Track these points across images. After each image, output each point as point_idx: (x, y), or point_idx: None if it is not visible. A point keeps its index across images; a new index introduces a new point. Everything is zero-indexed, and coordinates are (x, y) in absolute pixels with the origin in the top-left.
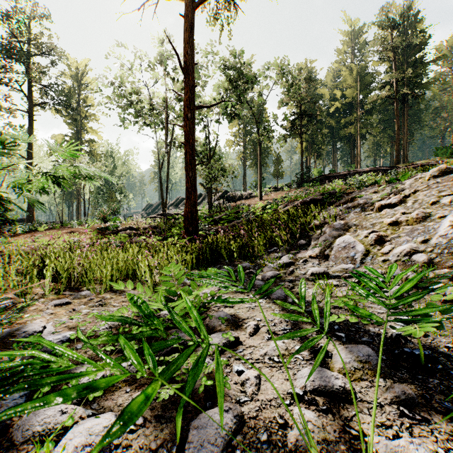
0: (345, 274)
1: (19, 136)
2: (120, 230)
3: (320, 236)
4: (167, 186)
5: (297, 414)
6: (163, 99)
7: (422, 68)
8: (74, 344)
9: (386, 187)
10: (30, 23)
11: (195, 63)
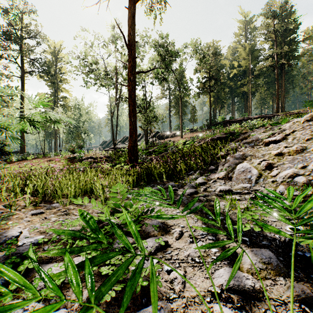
0: (245, 191)
1: (2, 89)
2: (84, 159)
3: (225, 163)
4: (116, 128)
5: (217, 311)
6: (113, 68)
7: (295, 45)
8: (42, 246)
9: (272, 129)
10: (22, 16)
11: (136, 41)
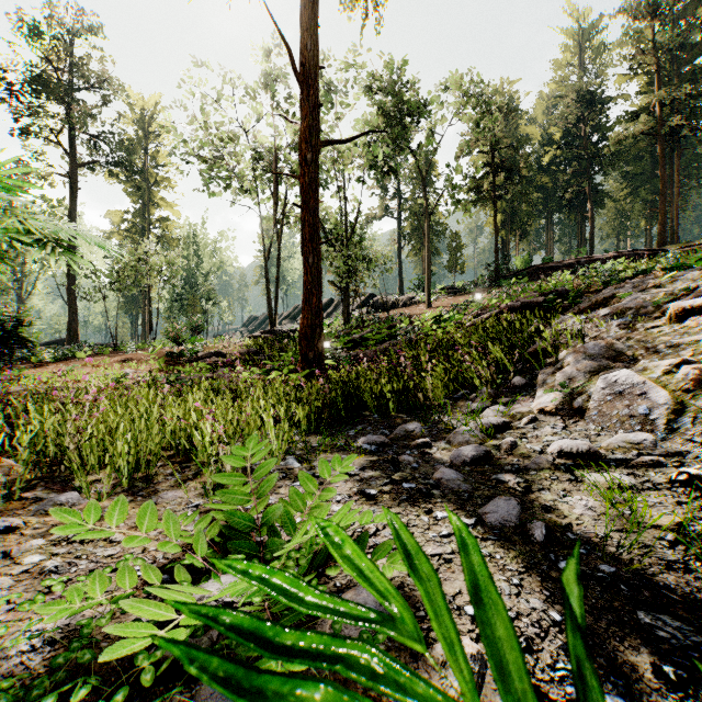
0: (643, 459)
1: None
2: (201, 357)
3: (555, 370)
4: (277, 286)
5: None
6: (271, 148)
7: None
8: None
9: (679, 277)
10: (72, 41)
11: (319, 67)
